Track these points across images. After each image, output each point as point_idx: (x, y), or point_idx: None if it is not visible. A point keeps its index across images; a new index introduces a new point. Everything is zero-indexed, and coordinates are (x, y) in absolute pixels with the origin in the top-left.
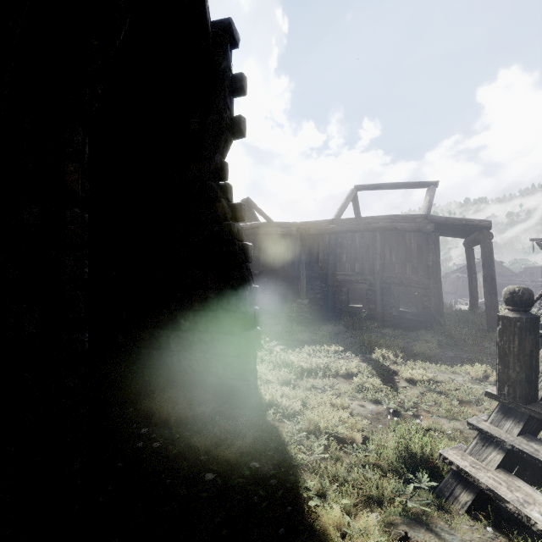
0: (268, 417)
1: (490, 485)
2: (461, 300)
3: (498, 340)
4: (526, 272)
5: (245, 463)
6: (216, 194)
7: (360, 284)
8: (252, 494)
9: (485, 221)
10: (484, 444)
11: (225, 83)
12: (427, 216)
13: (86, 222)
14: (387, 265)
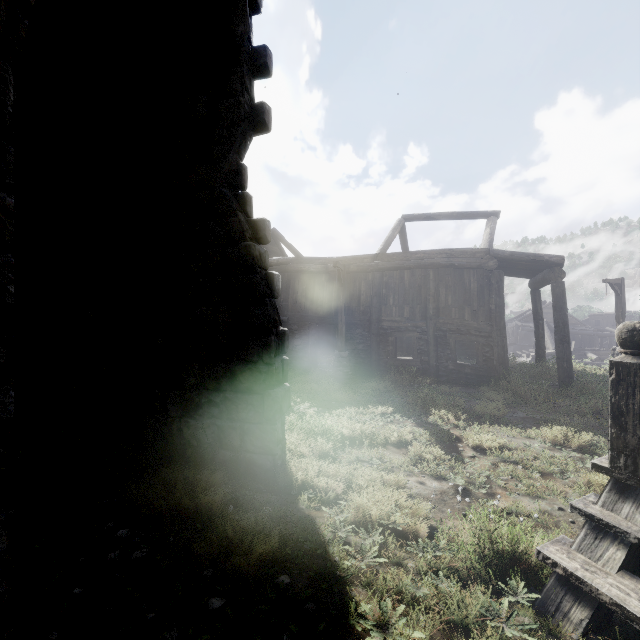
0: (300, 503)
1: (616, 598)
2: (521, 352)
3: (611, 395)
4: (591, 320)
5: (268, 578)
6: (230, 205)
7: (410, 332)
8: (280, 631)
9: (556, 256)
10: (597, 536)
11: (243, 56)
12: (489, 250)
13: (10, 211)
14: (442, 309)
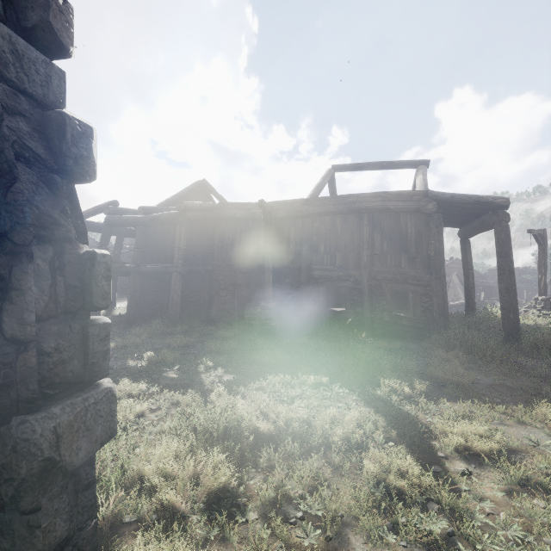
0: None
1: None
2: None
3: None
4: (489, 274)
5: None
6: None
7: (342, 281)
8: None
9: (501, 198)
10: None
11: None
12: (427, 192)
13: None
14: (377, 256)
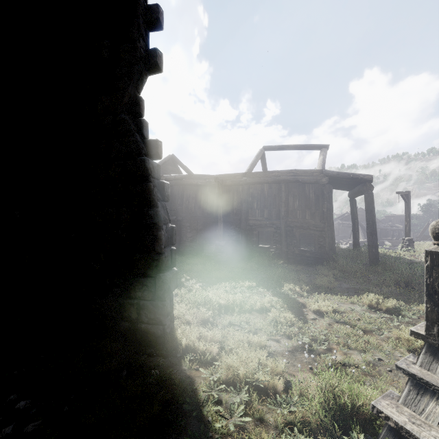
0: (183, 364)
1: None
2: (342, 241)
3: (426, 277)
4: (386, 219)
5: None
6: (129, 127)
7: (268, 227)
8: None
9: (368, 175)
10: (419, 391)
11: (139, 10)
12: (322, 171)
13: None
14: (290, 211)
